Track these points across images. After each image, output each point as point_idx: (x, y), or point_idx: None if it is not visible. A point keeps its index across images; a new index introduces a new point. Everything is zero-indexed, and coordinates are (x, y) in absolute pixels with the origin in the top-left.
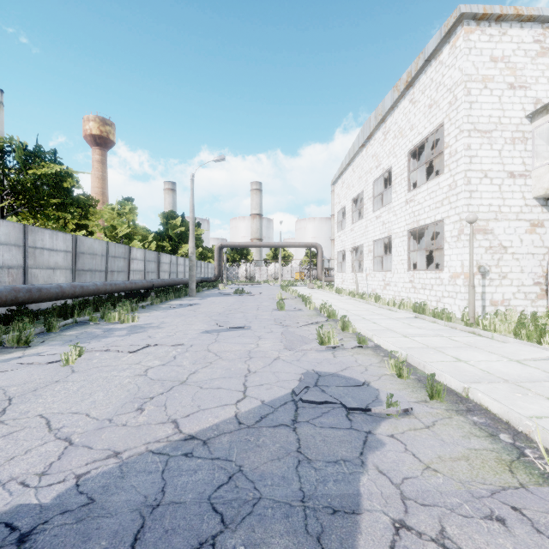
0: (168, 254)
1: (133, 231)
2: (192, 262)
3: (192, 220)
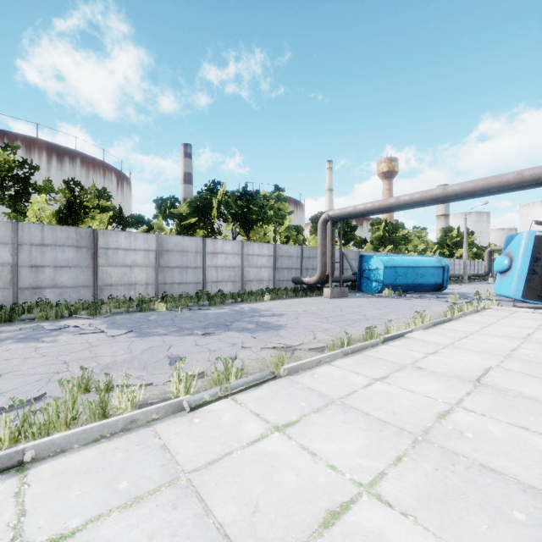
0: (448, 258)
1: (426, 246)
2: (465, 264)
3: (465, 241)
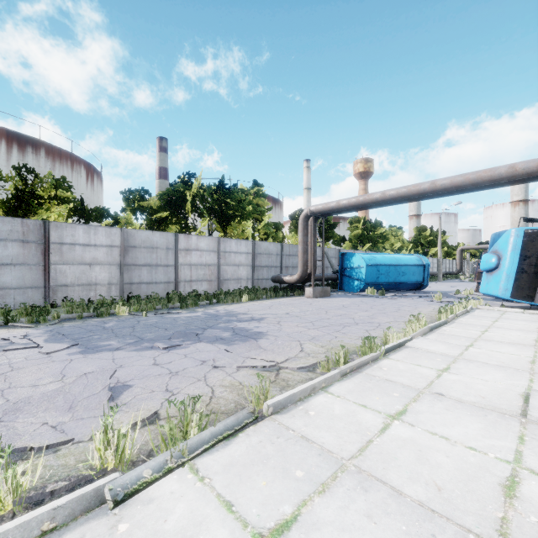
0: None
1: (402, 245)
2: (440, 262)
3: (439, 240)
